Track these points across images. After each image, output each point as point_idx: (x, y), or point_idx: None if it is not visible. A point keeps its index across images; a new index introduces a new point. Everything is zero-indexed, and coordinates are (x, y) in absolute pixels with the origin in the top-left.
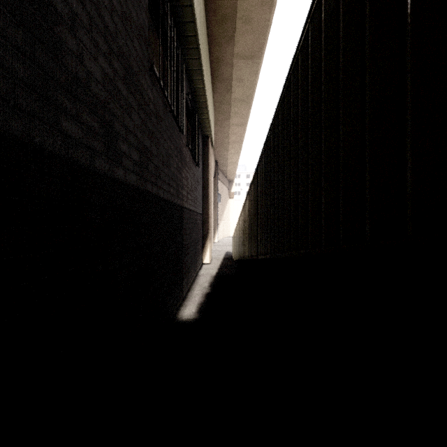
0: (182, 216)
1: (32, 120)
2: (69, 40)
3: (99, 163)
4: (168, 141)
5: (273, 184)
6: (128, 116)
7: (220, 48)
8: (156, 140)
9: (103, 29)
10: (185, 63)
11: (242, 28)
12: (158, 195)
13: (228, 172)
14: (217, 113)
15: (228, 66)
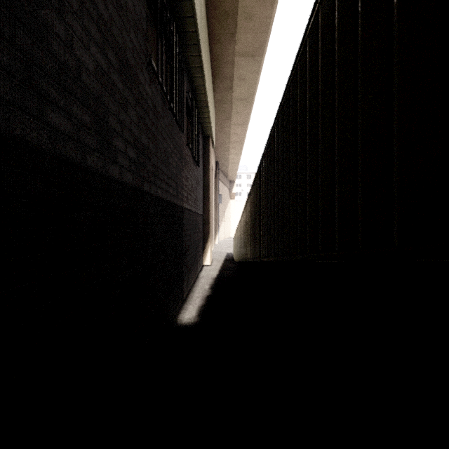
0: (182, 217)
1: (12, 110)
2: (56, 24)
3: (91, 159)
4: (167, 139)
5: (277, 183)
6: (123, 111)
7: (221, 46)
8: (155, 138)
9: (96, 17)
10: (185, 60)
11: (243, 25)
12: (157, 195)
13: (228, 172)
14: (218, 112)
15: (229, 64)
